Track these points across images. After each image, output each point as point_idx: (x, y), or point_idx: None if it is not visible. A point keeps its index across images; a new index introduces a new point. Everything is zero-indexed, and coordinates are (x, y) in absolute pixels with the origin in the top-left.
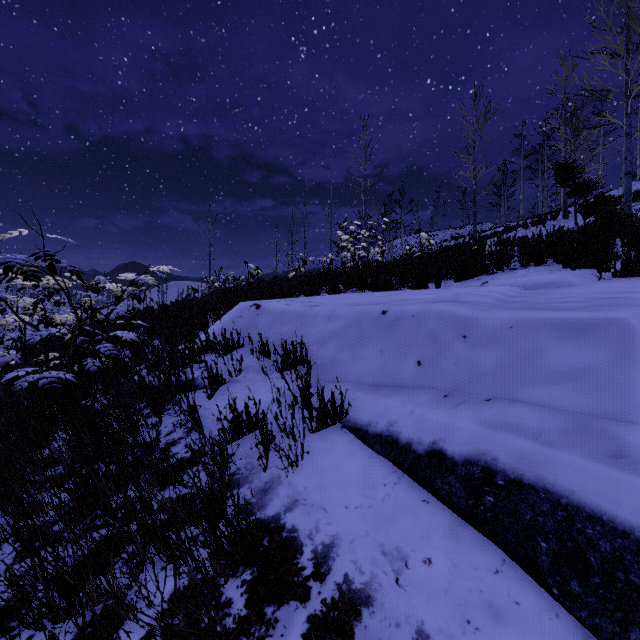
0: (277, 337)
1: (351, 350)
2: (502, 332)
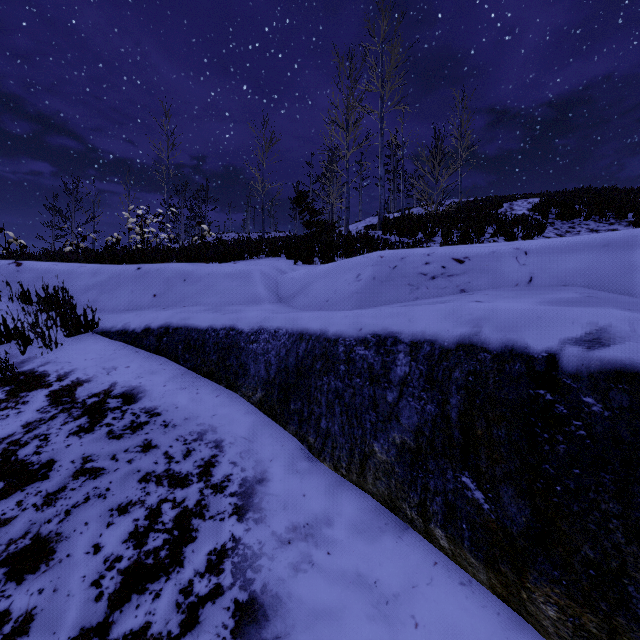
0: (41, 289)
1: (110, 293)
2: (204, 277)
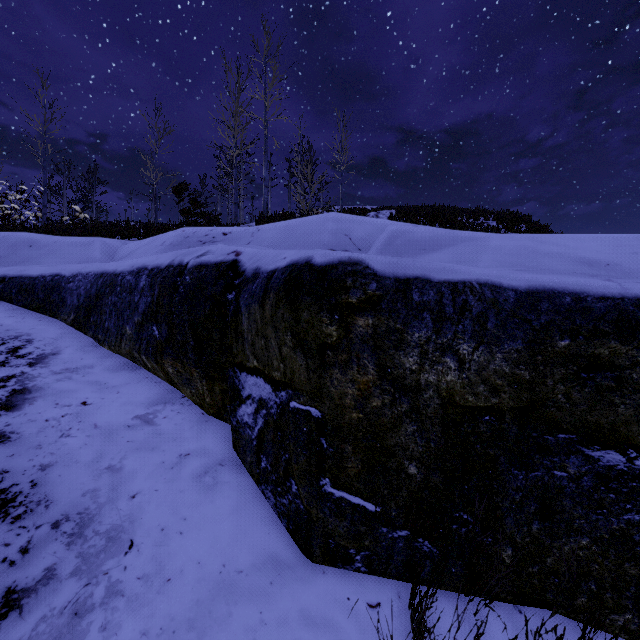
0: None
1: None
2: (50, 244)
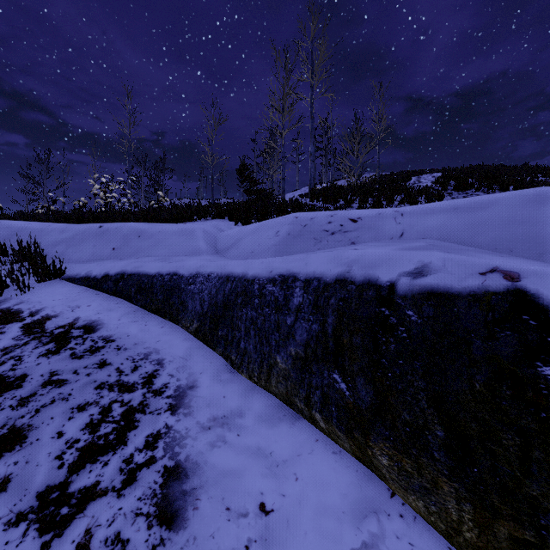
0: (16, 244)
1: (76, 247)
2: (155, 234)
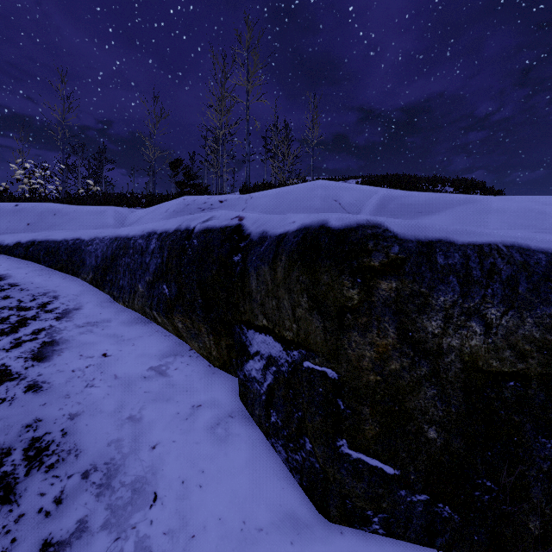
0: None
1: None
2: (71, 212)
